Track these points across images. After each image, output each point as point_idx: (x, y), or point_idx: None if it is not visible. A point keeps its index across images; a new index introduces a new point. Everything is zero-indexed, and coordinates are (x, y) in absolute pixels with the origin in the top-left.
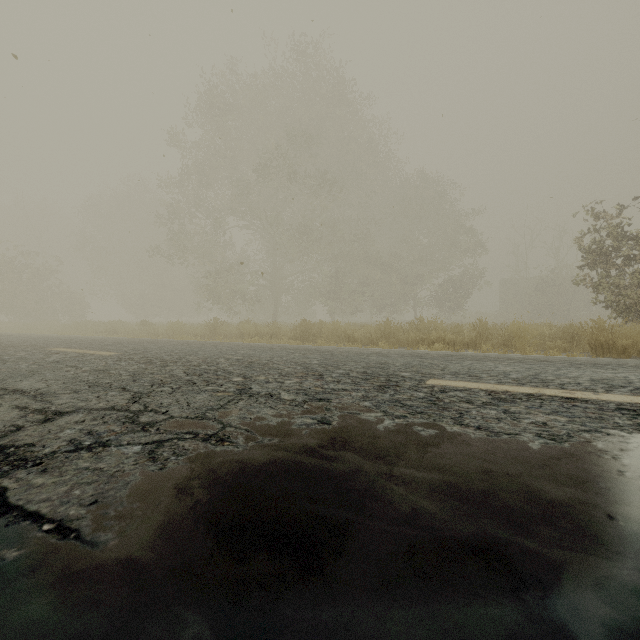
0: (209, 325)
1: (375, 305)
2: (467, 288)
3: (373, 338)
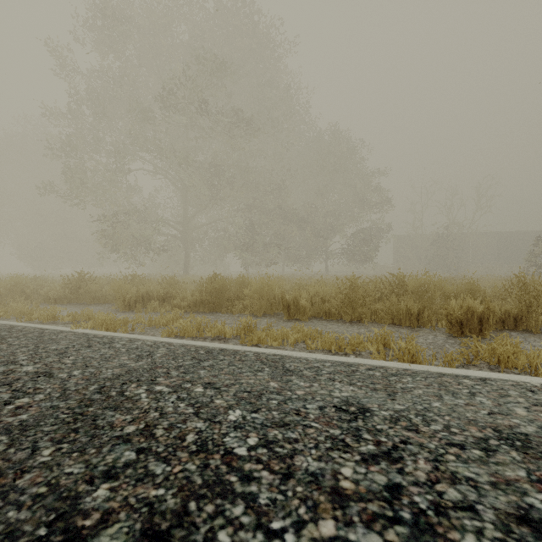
0: (68, 283)
1: (288, 257)
2: (377, 241)
3: (329, 306)
